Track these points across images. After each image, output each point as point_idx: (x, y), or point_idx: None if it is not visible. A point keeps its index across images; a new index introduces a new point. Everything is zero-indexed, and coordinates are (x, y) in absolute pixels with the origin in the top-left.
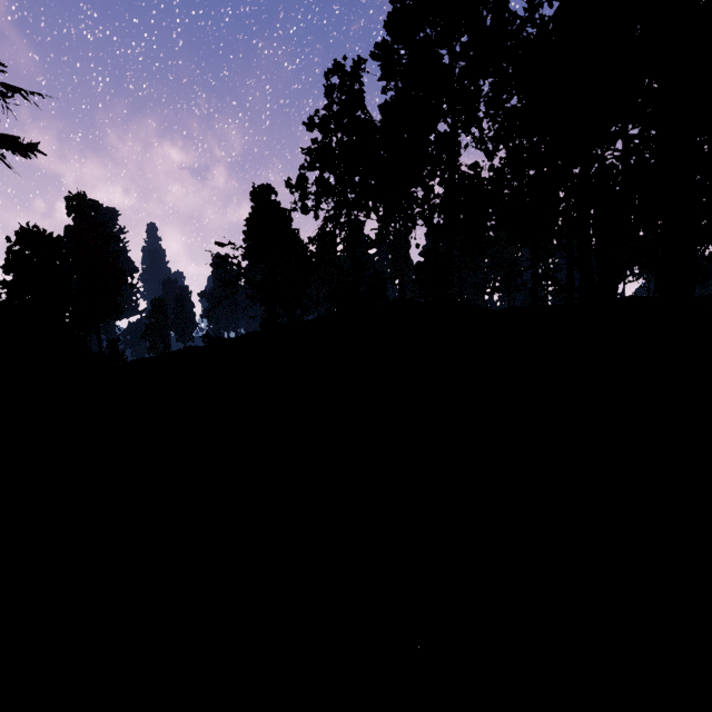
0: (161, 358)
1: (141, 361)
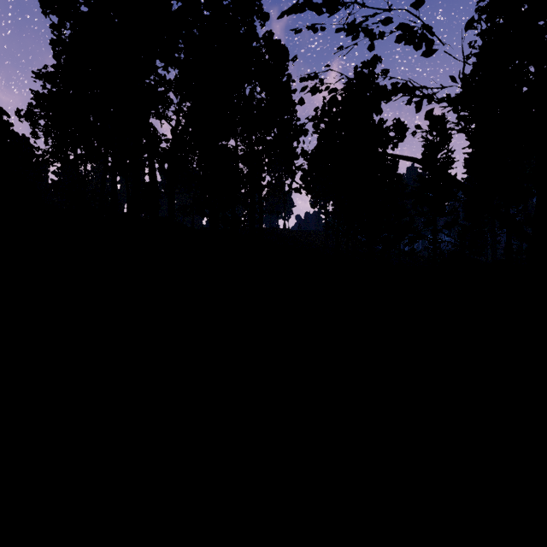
0: None
1: None
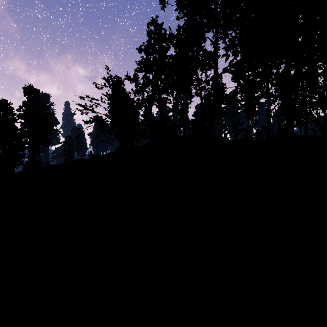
0: (63, 165)
1: (52, 166)
